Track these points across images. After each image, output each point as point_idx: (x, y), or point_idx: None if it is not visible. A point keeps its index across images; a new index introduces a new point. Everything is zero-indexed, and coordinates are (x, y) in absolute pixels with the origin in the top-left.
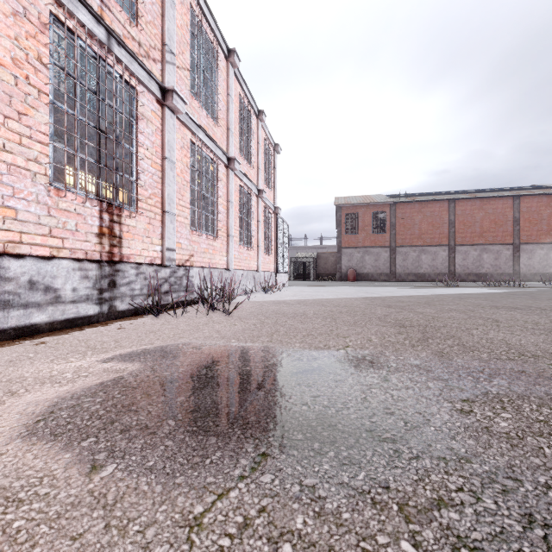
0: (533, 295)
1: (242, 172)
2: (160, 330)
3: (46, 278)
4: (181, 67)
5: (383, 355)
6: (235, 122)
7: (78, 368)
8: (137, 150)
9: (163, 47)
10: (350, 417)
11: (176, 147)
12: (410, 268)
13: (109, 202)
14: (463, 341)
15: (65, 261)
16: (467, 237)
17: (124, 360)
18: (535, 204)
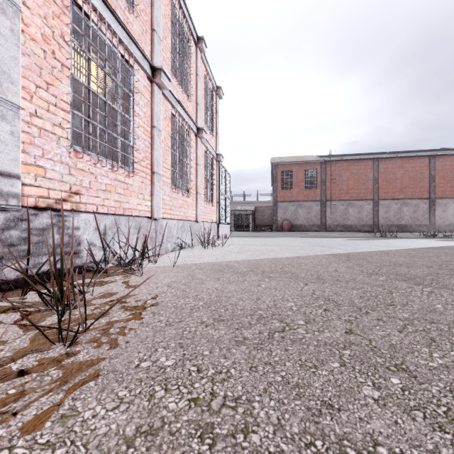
0: None
1: (175, 96)
2: None
3: None
4: None
5: None
6: (164, 30)
7: None
8: None
9: None
10: None
11: None
12: (338, 220)
13: None
14: None
15: None
16: (389, 192)
17: None
18: (448, 163)
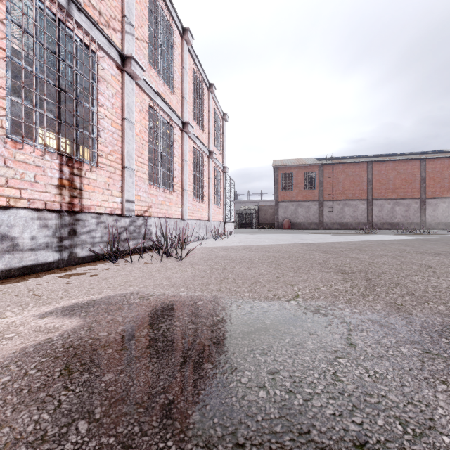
0: (445, 241)
1: (195, 135)
2: (113, 277)
3: (2, 227)
4: (140, 39)
5: (337, 308)
6: (189, 92)
7: (7, 326)
8: (98, 110)
9: (123, 18)
10: (325, 414)
11: (135, 110)
12: (335, 218)
13: (68, 156)
14: (411, 290)
15: (23, 211)
16: (382, 193)
17: (63, 314)
18: (438, 166)
